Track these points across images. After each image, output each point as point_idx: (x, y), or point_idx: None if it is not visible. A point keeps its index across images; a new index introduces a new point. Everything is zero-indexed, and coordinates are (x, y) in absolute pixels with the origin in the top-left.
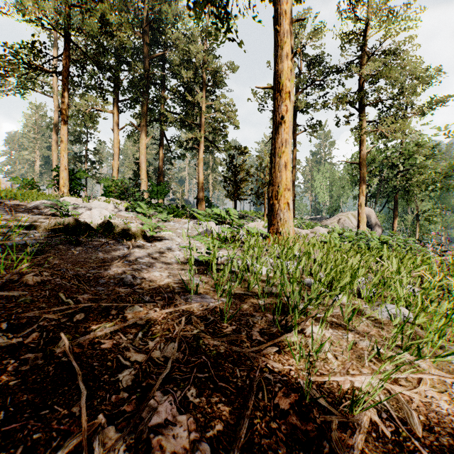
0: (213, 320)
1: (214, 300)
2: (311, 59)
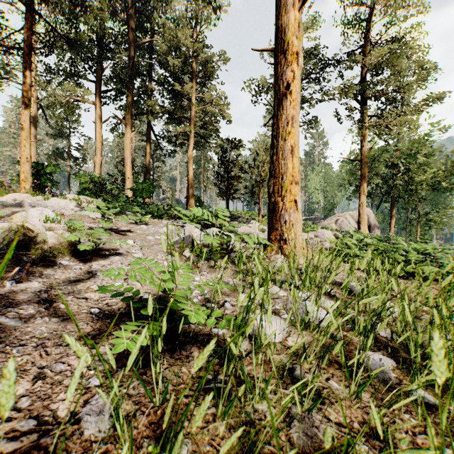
0: None
1: None
2: (308, 50)
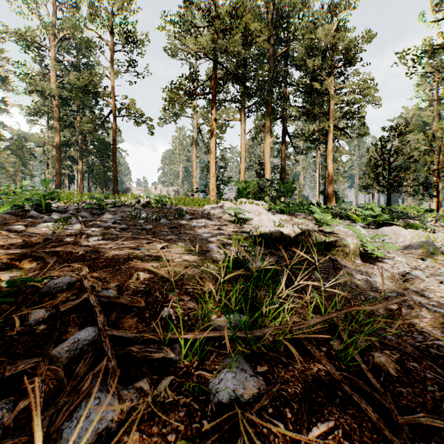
0: None
1: None
2: None
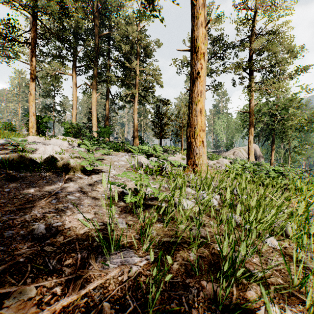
0: (134, 311)
1: (138, 258)
2: (214, 38)
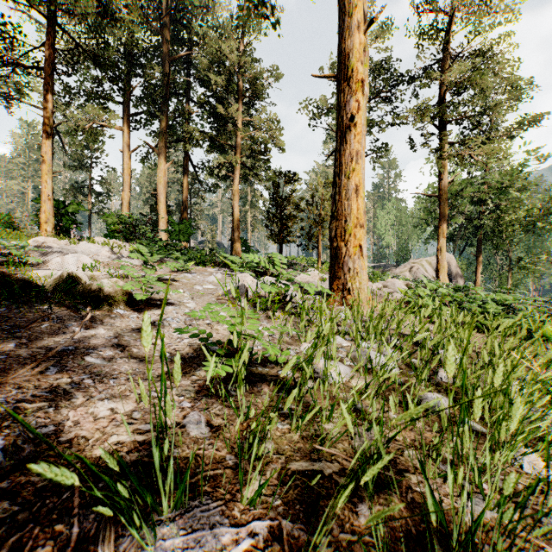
0: None
1: (230, 530)
2: (377, 64)
